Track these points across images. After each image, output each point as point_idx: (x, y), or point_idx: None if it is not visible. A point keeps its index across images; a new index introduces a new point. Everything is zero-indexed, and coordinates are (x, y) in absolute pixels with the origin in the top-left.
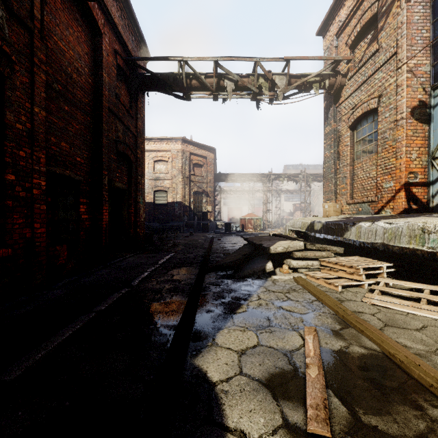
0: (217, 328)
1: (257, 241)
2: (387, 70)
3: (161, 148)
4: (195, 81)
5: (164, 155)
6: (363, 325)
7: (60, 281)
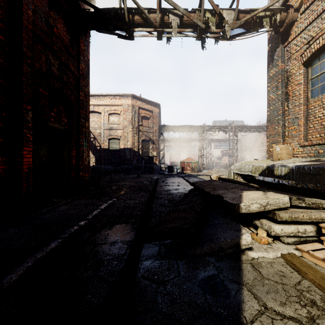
0: None
1: (210, 189)
2: None
3: (114, 103)
4: (138, 16)
5: (117, 108)
6: None
7: None
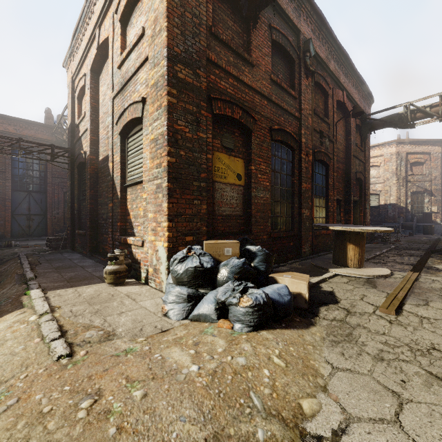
0: (440, 263)
1: None
2: None
3: (371, 155)
4: (419, 113)
5: (375, 160)
6: None
7: None
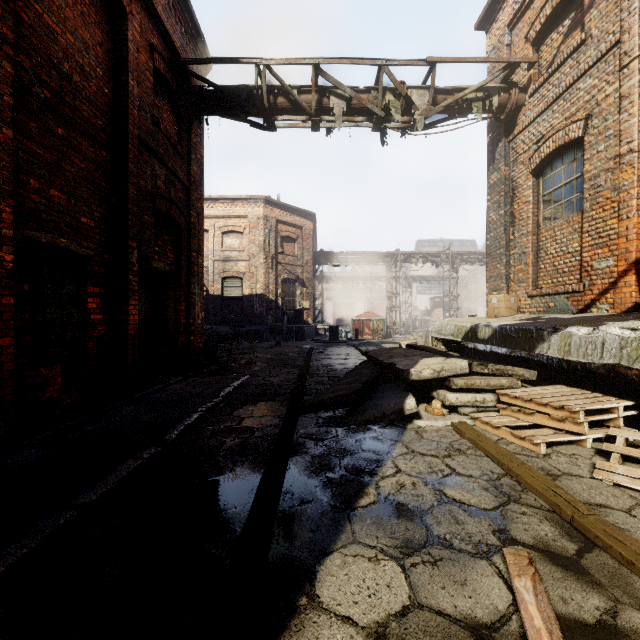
0: (319, 550)
1: (385, 357)
2: (600, 74)
3: (232, 213)
4: (282, 98)
5: (238, 223)
6: (624, 544)
7: (46, 429)
